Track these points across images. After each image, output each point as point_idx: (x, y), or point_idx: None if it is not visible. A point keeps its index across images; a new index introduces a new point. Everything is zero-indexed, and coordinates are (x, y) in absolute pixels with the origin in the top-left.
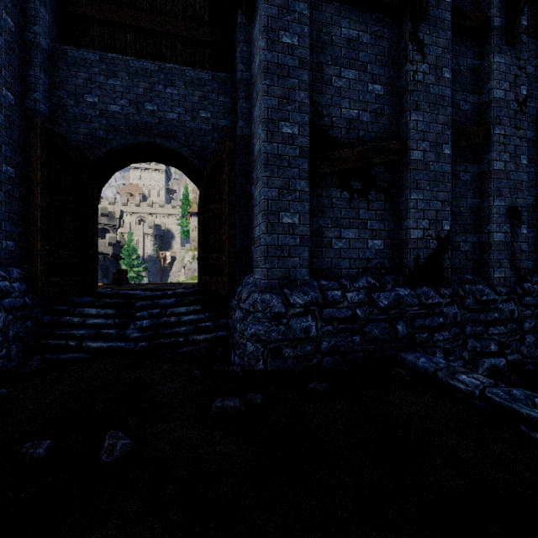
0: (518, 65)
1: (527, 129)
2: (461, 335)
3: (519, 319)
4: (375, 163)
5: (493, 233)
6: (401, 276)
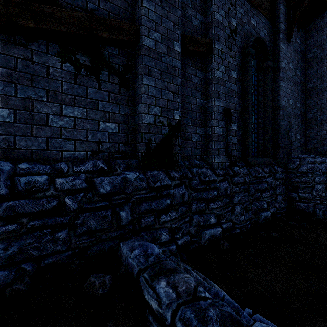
0: (230, 1)
1: (237, 56)
2: (188, 213)
3: (231, 195)
4: (101, 37)
5: (214, 127)
6: (134, 160)
